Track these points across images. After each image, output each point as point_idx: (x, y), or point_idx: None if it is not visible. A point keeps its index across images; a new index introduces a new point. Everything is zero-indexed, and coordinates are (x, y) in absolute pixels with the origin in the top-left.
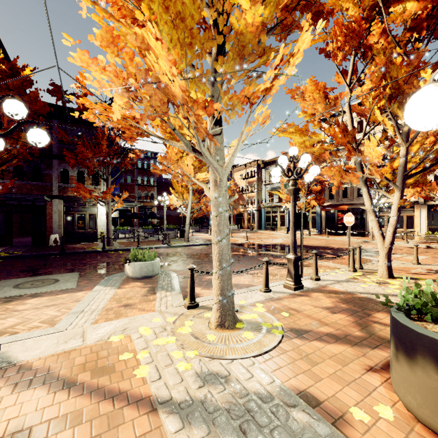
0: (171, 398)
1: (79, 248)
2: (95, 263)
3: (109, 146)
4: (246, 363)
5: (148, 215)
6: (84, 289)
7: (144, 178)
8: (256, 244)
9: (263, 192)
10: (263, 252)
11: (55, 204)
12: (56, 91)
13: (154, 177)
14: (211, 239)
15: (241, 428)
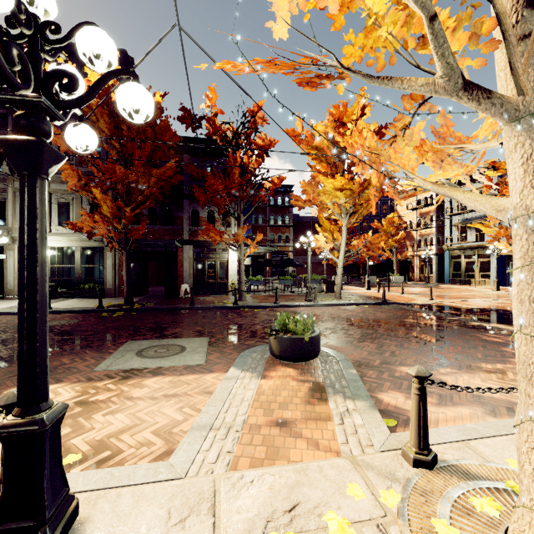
0: None
1: (209, 302)
2: (227, 325)
3: (242, 174)
4: None
5: (285, 263)
6: (214, 370)
7: (277, 217)
8: (452, 307)
9: (446, 227)
10: (480, 324)
11: (186, 251)
12: (185, 116)
13: (289, 215)
14: (372, 296)
15: None
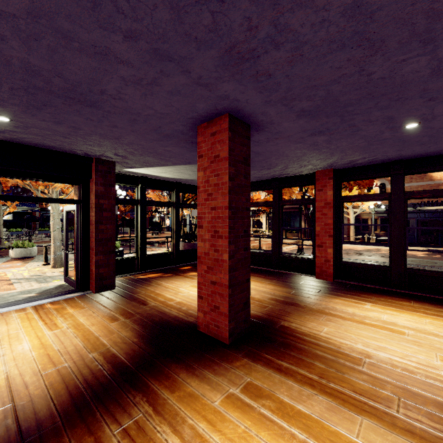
0: (17, 278)
1: None
2: None
3: None
4: (54, 273)
5: (47, 218)
6: None
7: None
8: None
9: None
10: None
11: None
12: None
13: None
14: None
15: (37, 279)
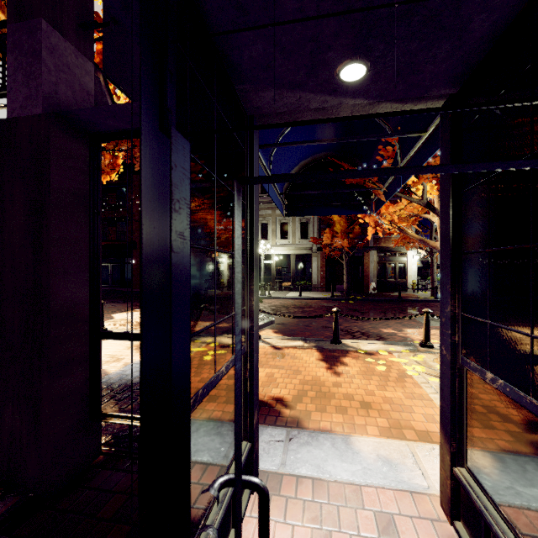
0: None
1: (405, 297)
2: None
3: None
4: None
5: None
6: None
7: None
8: None
9: None
10: None
11: (371, 255)
12: None
13: None
14: None
15: None
